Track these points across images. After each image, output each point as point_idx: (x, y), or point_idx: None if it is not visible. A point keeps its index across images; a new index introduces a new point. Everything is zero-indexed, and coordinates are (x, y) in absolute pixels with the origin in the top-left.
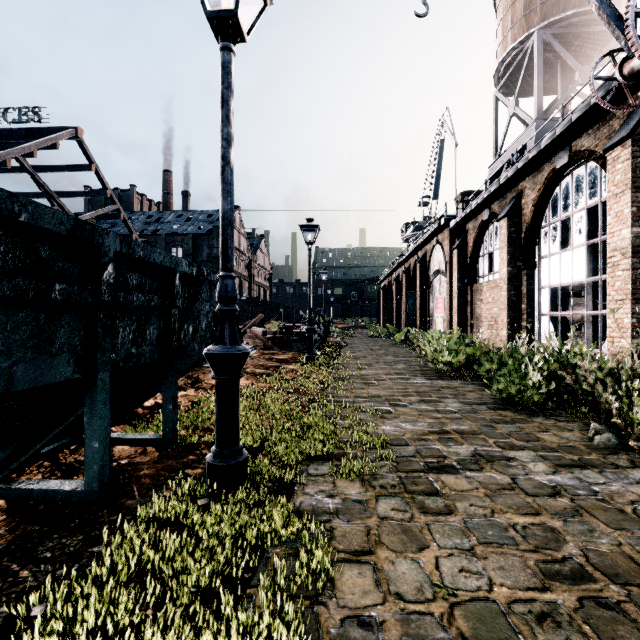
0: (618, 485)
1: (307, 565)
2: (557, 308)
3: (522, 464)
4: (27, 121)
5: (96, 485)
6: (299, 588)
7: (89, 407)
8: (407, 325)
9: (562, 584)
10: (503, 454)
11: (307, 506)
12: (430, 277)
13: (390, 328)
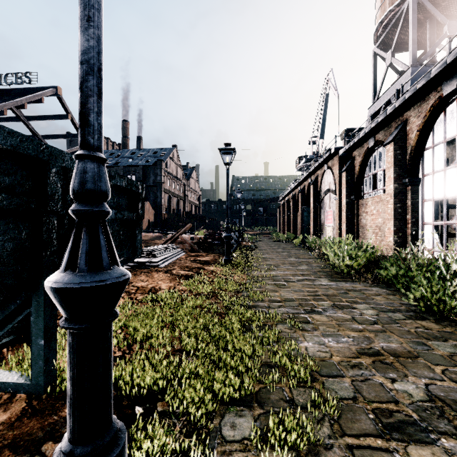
0: None
1: None
2: None
3: None
4: (21, 83)
5: None
6: None
7: None
8: (303, 232)
9: None
10: None
11: None
12: (321, 195)
13: (289, 234)
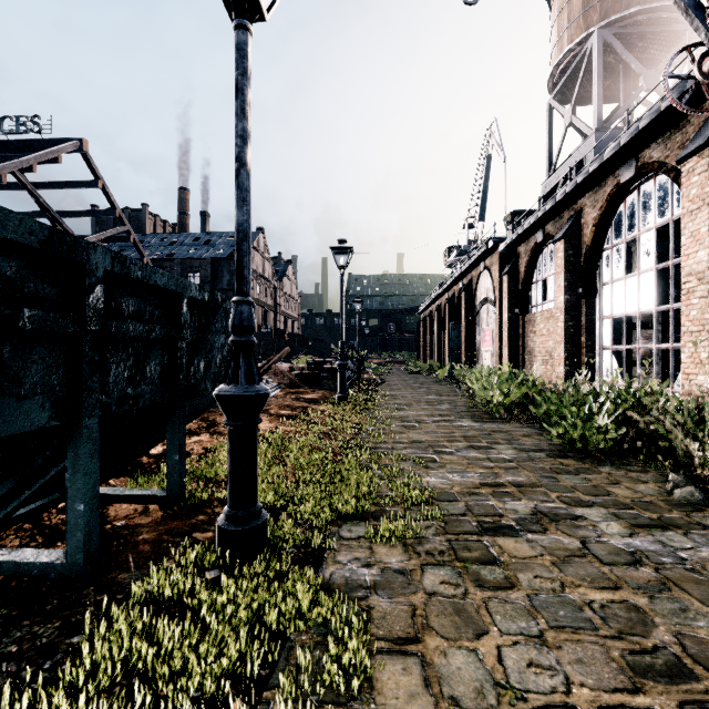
0: (708, 550)
1: (339, 658)
2: (619, 341)
3: (592, 524)
4: (25, 132)
5: (80, 557)
6: (329, 690)
7: (71, 461)
8: (451, 360)
9: (657, 683)
10: (569, 512)
11: (339, 578)
12: (476, 306)
13: (432, 363)
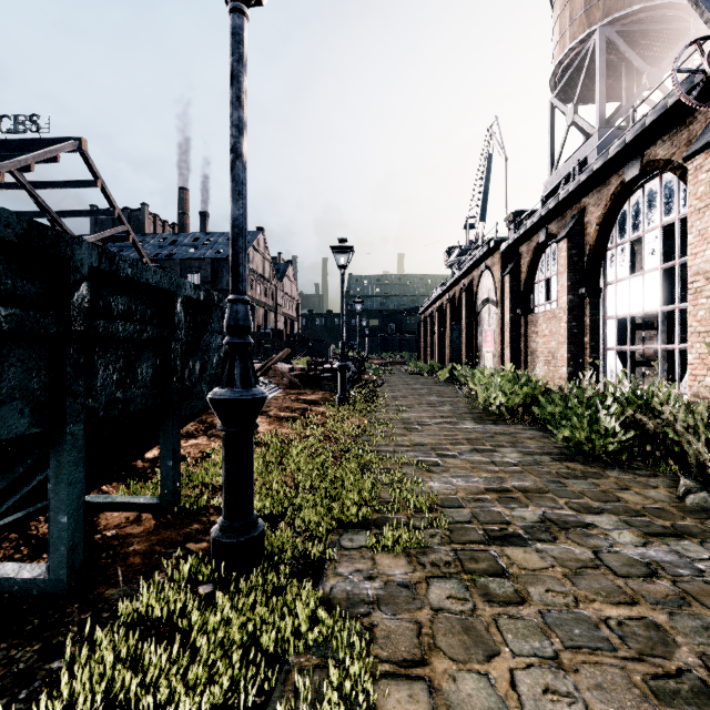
0: None
1: (340, 684)
2: (622, 342)
3: (604, 532)
4: (24, 131)
5: (63, 572)
6: None
7: (54, 470)
8: (452, 361)
9: None
10: (578, 519)
11: (340, 592)
12: (478, 307)
13: (432, 364)
